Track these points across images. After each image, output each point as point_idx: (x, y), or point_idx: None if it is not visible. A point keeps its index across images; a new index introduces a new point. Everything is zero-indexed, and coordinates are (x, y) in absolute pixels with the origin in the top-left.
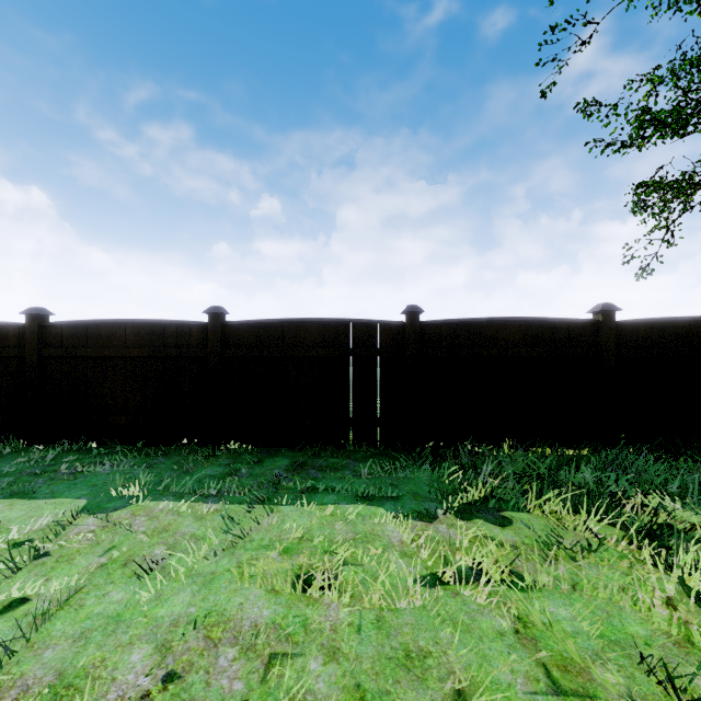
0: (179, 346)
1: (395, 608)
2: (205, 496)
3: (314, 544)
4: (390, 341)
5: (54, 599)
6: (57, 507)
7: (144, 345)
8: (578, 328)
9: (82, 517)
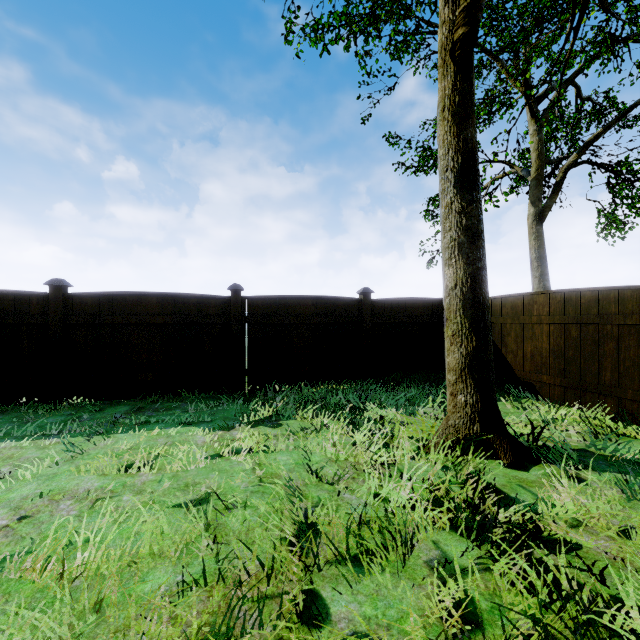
0: (17, 314)
1: (187, 470)
2: (47, 435)
3: (140, 450)
4: (218, 311)
5: None
6: None
7: None
8: (350, 303)
9: None
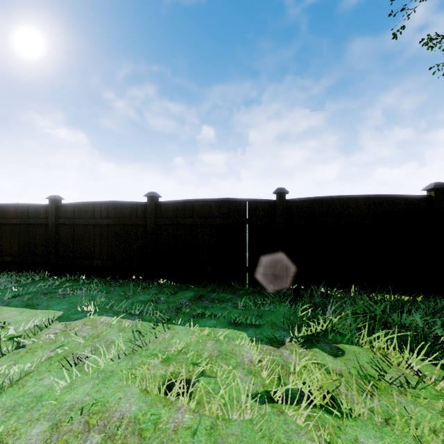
0: (130, 217)
1: (228, 418)
2: (131, 315)
3: (187, 357)
4: (265, 213)
5: (11, 379)
6: (45, 315)
7: (111, 217)
8: (413, 202)
9: (55, 323)
